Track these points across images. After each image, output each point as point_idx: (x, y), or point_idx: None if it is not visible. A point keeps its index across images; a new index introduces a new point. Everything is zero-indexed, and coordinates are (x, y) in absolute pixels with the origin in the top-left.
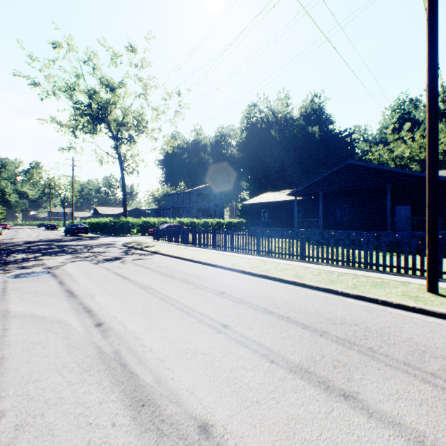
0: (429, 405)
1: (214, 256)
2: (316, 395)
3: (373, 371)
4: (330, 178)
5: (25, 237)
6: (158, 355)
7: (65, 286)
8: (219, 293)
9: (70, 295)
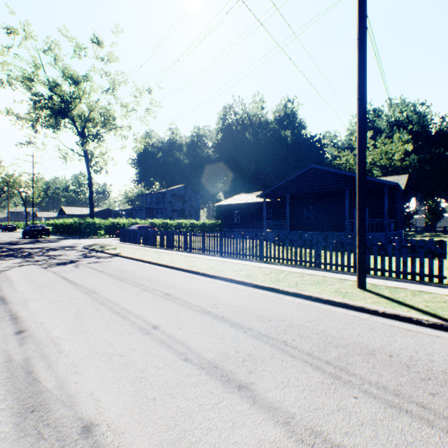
0: (311, 389)
1: (176, 258)
2: (213, 388)
3: (276, 362)
4: (296, 181)
5: None
6: (72, 360)
7: None
8: (165, 294)
9: (1, 302)
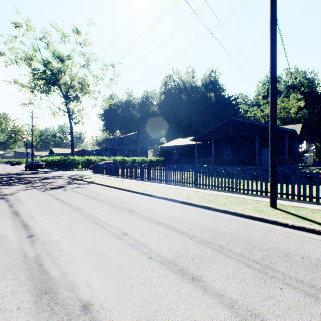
0: (246, 282)
1: (134, 184)
2: (173, 279)
3: (217, 261)
4: (219, 129)
5: None
6: (69, 257)
7: (12, 208)
8: (129, 210)
9: (15, 215)
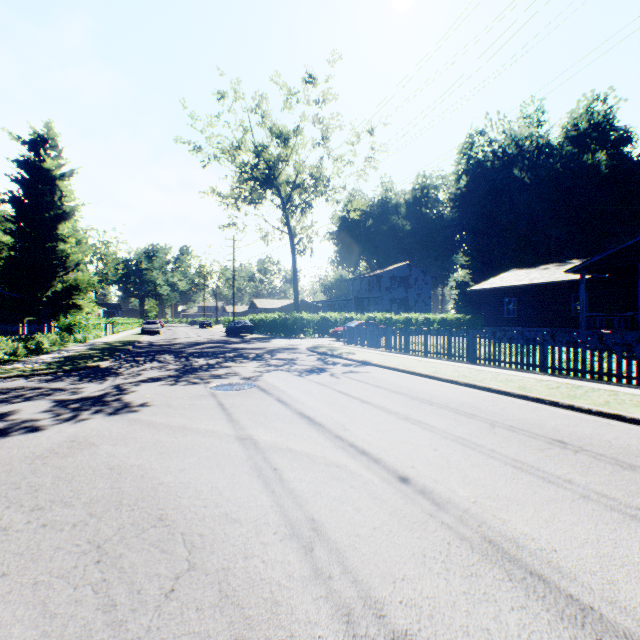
0: None
1: (470, 373)
2: None
3: None
4: None
5: (187, 338)
6: (585, 566)
7: (291, 407)
8: (554, 441)
9: (312, 423)
